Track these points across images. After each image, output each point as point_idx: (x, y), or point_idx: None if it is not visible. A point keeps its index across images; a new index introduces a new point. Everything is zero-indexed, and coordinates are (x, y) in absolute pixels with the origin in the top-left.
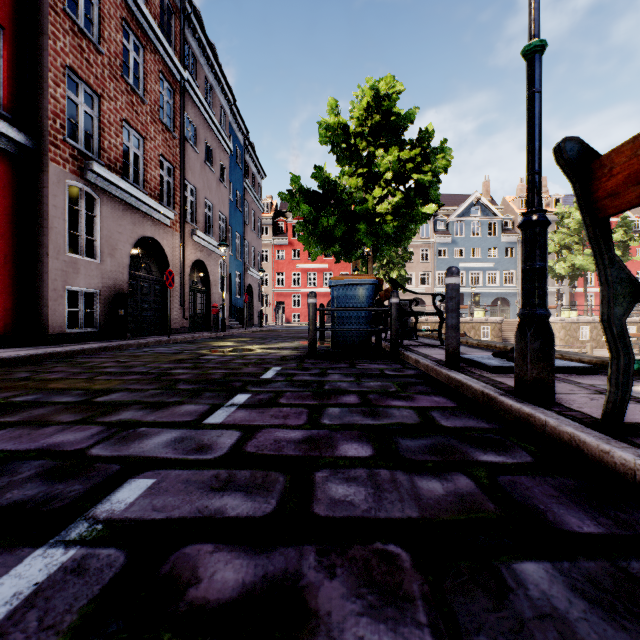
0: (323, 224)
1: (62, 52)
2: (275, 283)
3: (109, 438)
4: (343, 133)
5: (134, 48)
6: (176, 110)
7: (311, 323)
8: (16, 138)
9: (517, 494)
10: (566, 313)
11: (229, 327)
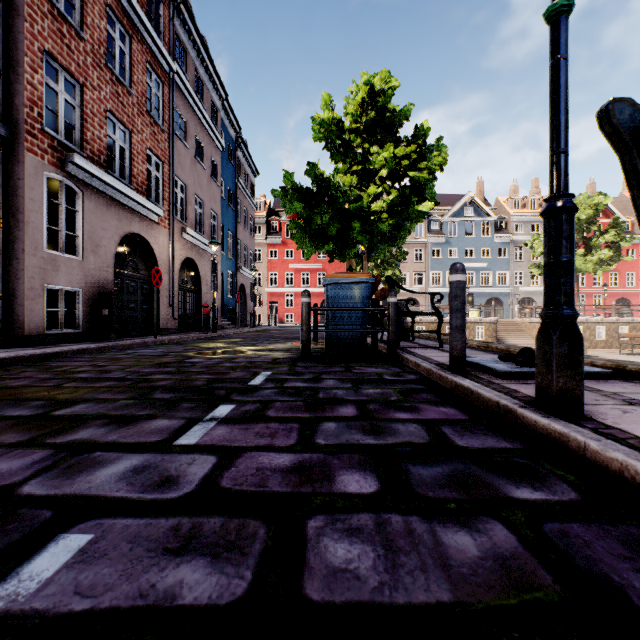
0: (317, 222)
1: (40, 36)
2: (268, 283)
3: (52, 467)
4: (337, 129)
5: (121, 38)
6: (165, 103)
7: (304, 324)
8: None
9: (576, 555)
10: None
11: (221, 327)
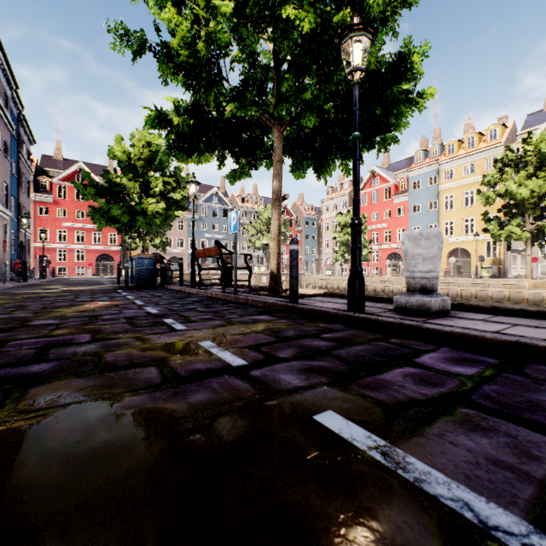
0: (114, 214)
1: None
2: (37, 238)
3: (109, 295)
4: (127, 157)
5: None
6: None
7: (127, 274)
8: None
9: (182, 294)
10: (257, 269)
11: (11, 279)
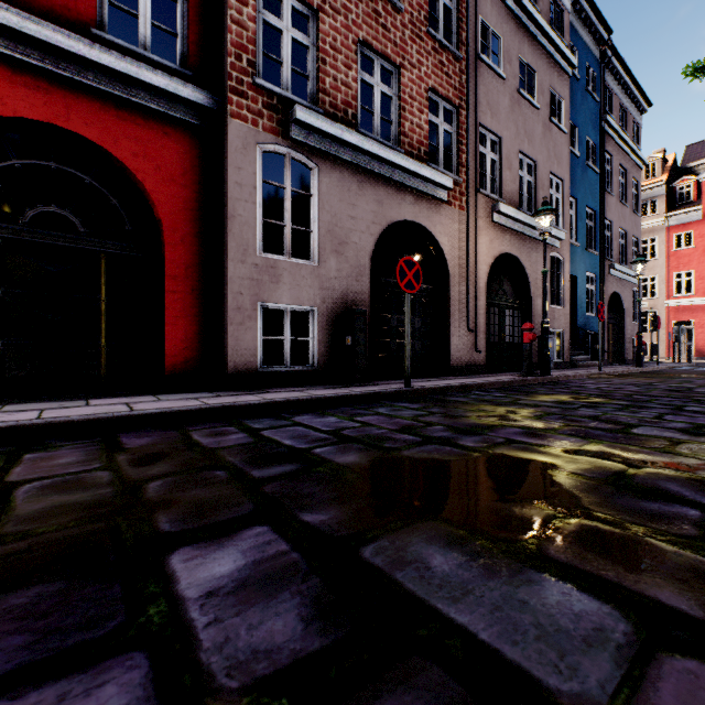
0: None
1: None
2: (670, 290)
3: None
4: None
5: None
6: (460, 15)
7: None
8: (190, 97)
9: None
10: None
11: (569, 365)
